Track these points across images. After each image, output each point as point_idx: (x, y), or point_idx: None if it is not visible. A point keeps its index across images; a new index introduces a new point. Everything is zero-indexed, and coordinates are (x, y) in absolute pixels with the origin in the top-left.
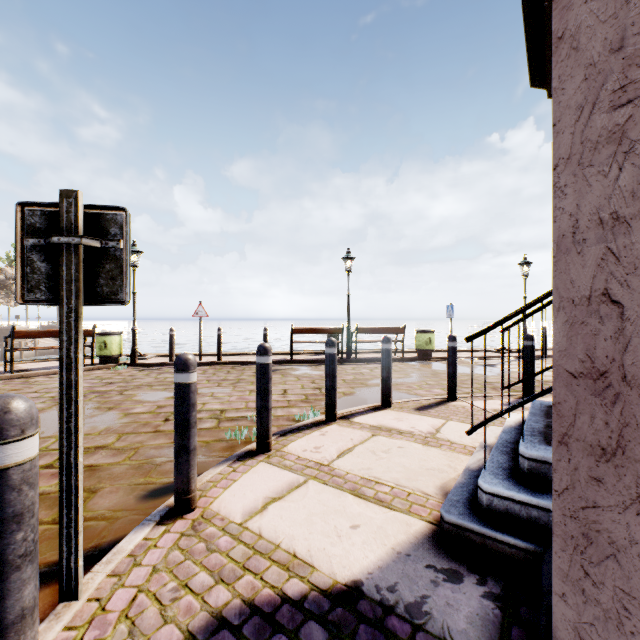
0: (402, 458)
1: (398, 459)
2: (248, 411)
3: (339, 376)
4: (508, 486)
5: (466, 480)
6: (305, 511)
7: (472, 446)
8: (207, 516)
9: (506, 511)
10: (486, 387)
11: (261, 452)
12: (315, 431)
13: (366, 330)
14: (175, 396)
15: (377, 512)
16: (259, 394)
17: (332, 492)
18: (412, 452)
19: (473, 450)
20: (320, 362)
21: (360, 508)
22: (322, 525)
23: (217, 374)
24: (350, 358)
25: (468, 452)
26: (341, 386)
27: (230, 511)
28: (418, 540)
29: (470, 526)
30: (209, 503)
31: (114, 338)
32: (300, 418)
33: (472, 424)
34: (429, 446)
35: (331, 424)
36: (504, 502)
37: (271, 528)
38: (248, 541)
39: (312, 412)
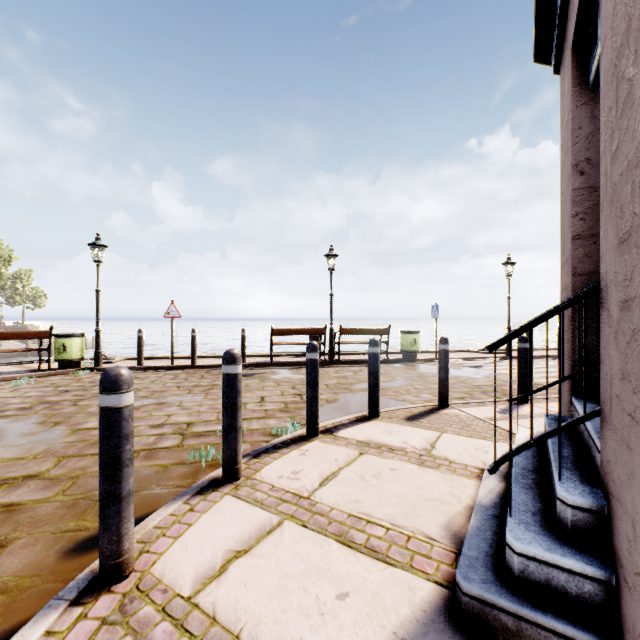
0: (396, 485)
1: (391, 486)
2: (219, 424)
3: (322, 380)
4: (547, 545)
5: (481, 523)
6: (277, 572)
7: (474, 466)
8: (144, 586)
9: (547, 581)
10: (476, 391)
11: (228, 481)
12: (294, 450)
13: (350, 331)
14: (100, 425)
15: (371, 569)
16: (225, 411)
17: (313, 539)
18: (407, 476)
19: (476, 471)
20: (302, 365)
21: (349, 564)
22: (299, 595)
23: (189, 379)
24: (333, 360)
25: (471, 474)
26: (324, 392)
27: (177, 576)
28: (427, 616)
29: (499, 602)
30: (151, 563)
31: (74, 340)
32: (278, 432)
33: (495, 459)
34: (425, 467)
35: (312, 440)
36: (544, 568)
37: (230, 604)
38: (196, 630)
39: (291, 425)
